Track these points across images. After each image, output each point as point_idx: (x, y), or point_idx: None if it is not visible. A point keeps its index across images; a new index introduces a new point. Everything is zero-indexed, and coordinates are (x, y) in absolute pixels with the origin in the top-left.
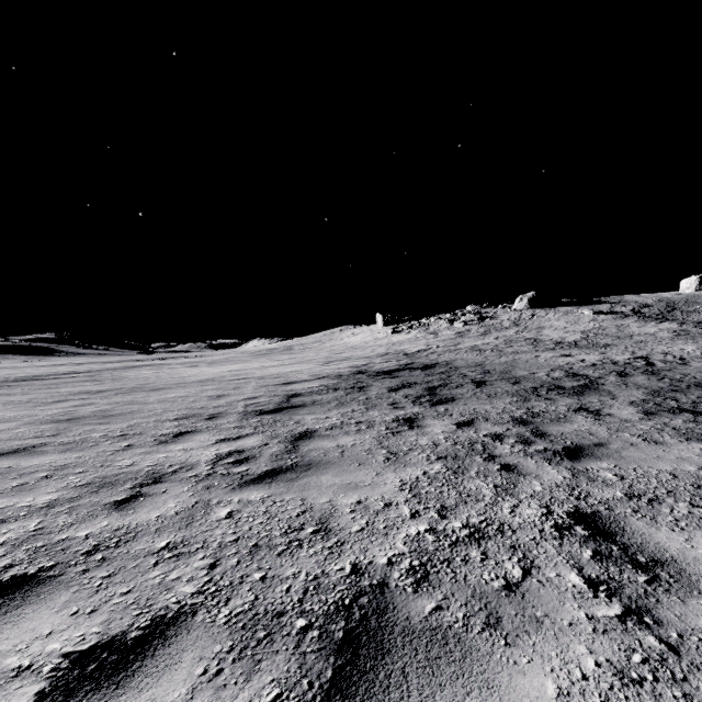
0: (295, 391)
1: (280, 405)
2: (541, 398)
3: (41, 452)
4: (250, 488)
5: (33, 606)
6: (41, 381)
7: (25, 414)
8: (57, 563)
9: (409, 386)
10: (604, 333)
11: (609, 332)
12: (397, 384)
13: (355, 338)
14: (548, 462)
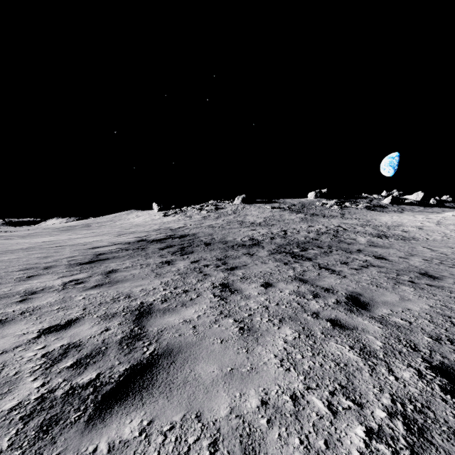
0: (100, 252)
1: (92, 259)
2: (233, 250)
3: None
4: (90, 290)
5: (11, 325)
6: None
7: None
8: (8, 317)
9: (171, 247)
10: (274, 219)
11: (276, 218)
12: (164, 246)
13: (138, 219)
14: (222, 272)
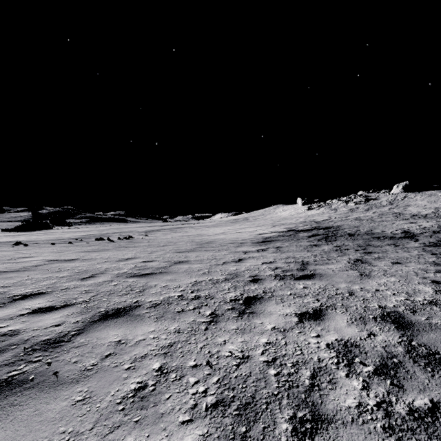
0: (266, 236)
1: (263, 240)
2: (378, 241)
3: (206, 247)
4: (272, 254)
5: (249, 260)
6: (156, 232)
7: (180, 241)
8: (245, 258)
9: (316, 236)
10: None
11: None
12: (311, 235)
13: (285, 213)
14: (359, 253)
